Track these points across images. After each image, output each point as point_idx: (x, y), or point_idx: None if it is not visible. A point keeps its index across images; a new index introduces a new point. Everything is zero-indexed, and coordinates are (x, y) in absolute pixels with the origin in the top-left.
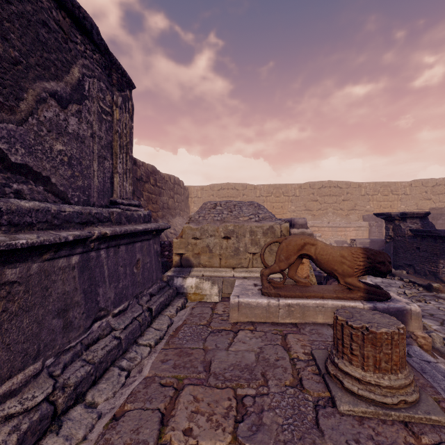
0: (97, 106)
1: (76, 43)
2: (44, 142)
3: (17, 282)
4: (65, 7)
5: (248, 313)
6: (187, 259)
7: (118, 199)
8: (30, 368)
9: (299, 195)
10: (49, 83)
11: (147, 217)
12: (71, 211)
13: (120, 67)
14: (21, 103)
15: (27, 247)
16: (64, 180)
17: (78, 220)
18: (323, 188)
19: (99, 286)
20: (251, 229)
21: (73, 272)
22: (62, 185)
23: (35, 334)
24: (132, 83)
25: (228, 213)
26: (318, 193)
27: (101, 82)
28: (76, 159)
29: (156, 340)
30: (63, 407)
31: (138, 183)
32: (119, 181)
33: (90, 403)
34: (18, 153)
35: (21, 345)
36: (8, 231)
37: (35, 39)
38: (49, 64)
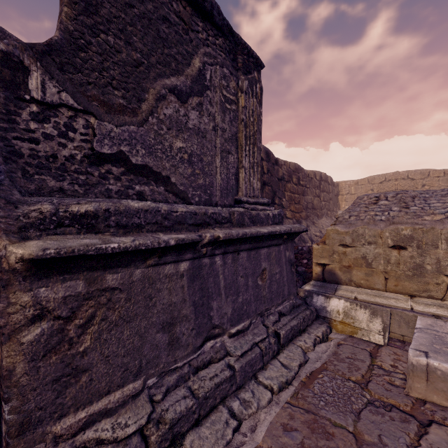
0: (220, 96)
1: (198, 32)
2: (164, 141)
3: (119, 289)
4: None
5: None
6: (331, 272)
7: (243, 198)
8: (130, 385)
9: None
10: (170, 79)
11: (277, 217)
12: (183, 211)
13: (246, 47)
14: (143, 104)
15: (124, 252)
16: (184, 179)
17: (192, 221)
18: None
19: (212, 299)
20: None
21: (181, 280)
22: (182, 184)
23: (137, 348)
24: (260, 62)
25: (400, 210)
26: None
27: (224, 68)
28: (197, 156)
29: (281, 383)
30: (155, 447)
31: (280, 183)
32: (245, 176)
33: None
34: (139, 154)
35: (121, 358)
36: (117, 232)
37: (156, 37)
38: (170, 60)
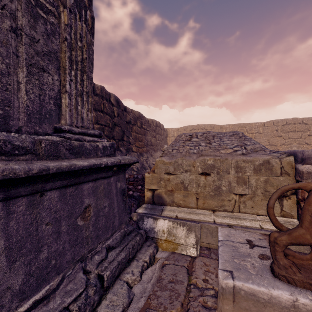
0: None
1: None
2: None
3: None
4: None
5: (252, 311)
6: (159, 196)
7: (64, 126)
8: None
9: (262, 132)
10: None
11: (108, 149)
12: None
13: None
14: None
15: None
16: None
17: None
18: (287, 124)
19: None
20: (237, 164)
21: None
22: None
23: None
24: None
25: (206, 145)
26: (282, 130)
27: None
28: None
29: None
30: None
31: (128, 125)
32: (70, 103)
33: None
34: None
35: None
36: None
37: None
38: None
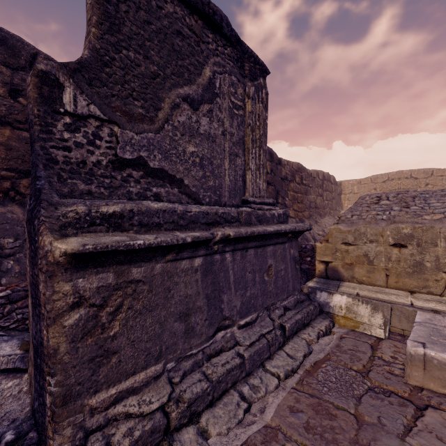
0: (228, 102)
1: (208, 43)
2: (178, 146)
3: (142, 281)
4: (196, 10)
5: None
6: (334, 270)
7: (249, 198)
8: (152, 368)
9: None
10: (183, 88)
11: (282, 216)
12: (197, 211)
13: (252, 55)
14: (159, 113)
15: (148, 248)
16: (196, 181)
17: (204, 220)
18: None
19: (223, 292)
20: None
21: (196, 275)
22: (194, 186)
23: (158, 335)
24: (266, 68)
25: (401, 209)
26: None
27: (233, 76)
28: (207, 159)
29: (287, 371)
30: (176, 423)
31: (283, 182)
32: (252, 178)
33: (202, 429)
34: (156, 159)
35: (144, 343)
36: (139, 231)
37: (171, 50)
38: (183, 70)
